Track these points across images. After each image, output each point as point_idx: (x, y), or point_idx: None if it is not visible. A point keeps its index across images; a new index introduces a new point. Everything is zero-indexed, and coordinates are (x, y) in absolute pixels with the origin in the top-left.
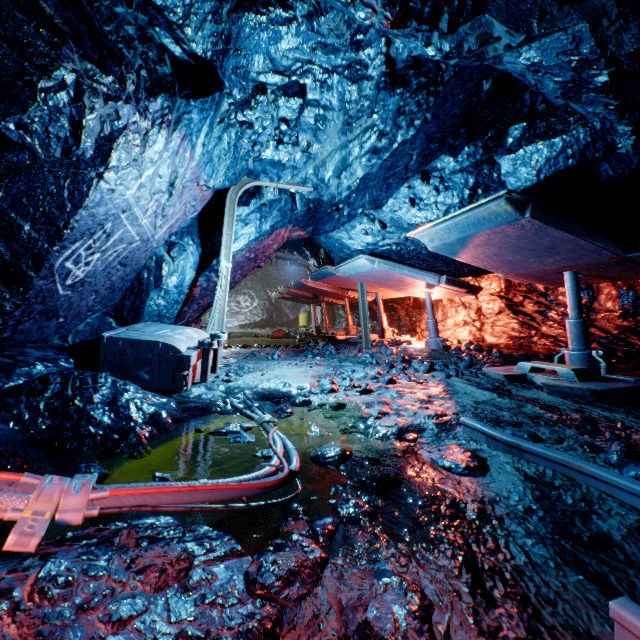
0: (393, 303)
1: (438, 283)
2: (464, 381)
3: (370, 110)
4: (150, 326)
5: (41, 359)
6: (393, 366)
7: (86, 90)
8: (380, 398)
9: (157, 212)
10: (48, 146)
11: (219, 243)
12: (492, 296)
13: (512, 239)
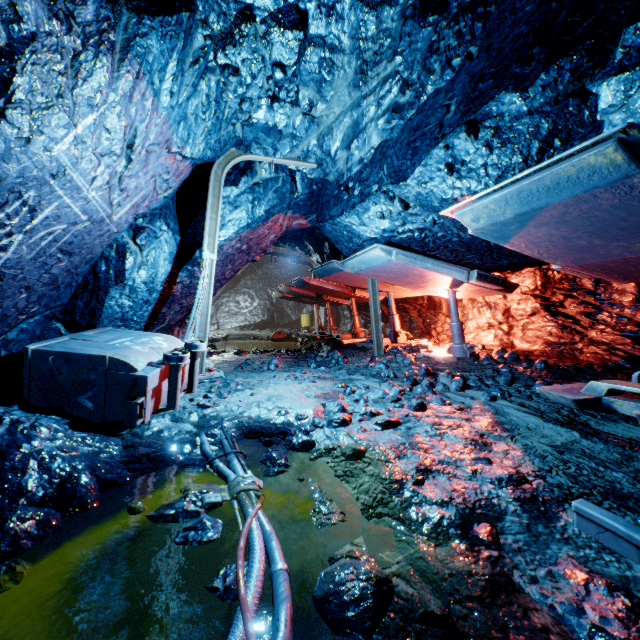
0: (404, 303)
1: (467, 279)
2: (518, 407)
3: (391, 50)
4: (107, 333)
5: None
6: (416, 381)
7: None
8: (412, 437)
9: (111, 183)
10: None
11: (202, 230)
12: (524, 295)
13: (601, 212)
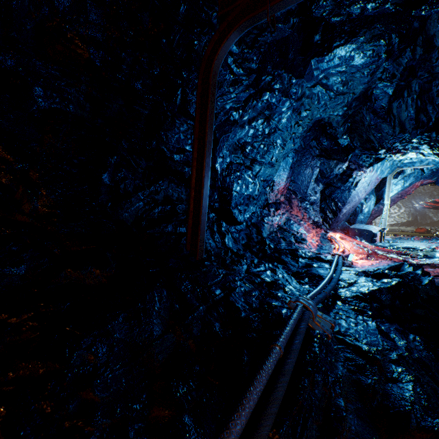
0: None
1: None
2: None
3: None
4: (359, 225)
5: (340, 232)
6: None
7: (356, 177)
8: None
9: (363, 191)
10: (346, 188)
11: (383, 194)
12: None
13: None
